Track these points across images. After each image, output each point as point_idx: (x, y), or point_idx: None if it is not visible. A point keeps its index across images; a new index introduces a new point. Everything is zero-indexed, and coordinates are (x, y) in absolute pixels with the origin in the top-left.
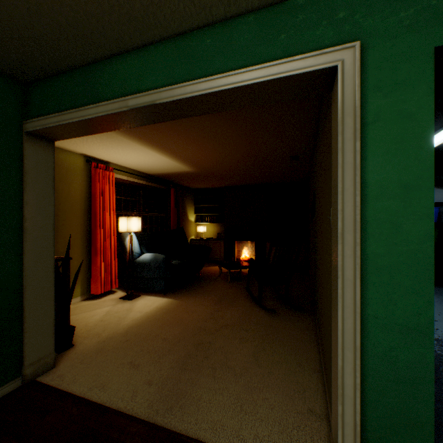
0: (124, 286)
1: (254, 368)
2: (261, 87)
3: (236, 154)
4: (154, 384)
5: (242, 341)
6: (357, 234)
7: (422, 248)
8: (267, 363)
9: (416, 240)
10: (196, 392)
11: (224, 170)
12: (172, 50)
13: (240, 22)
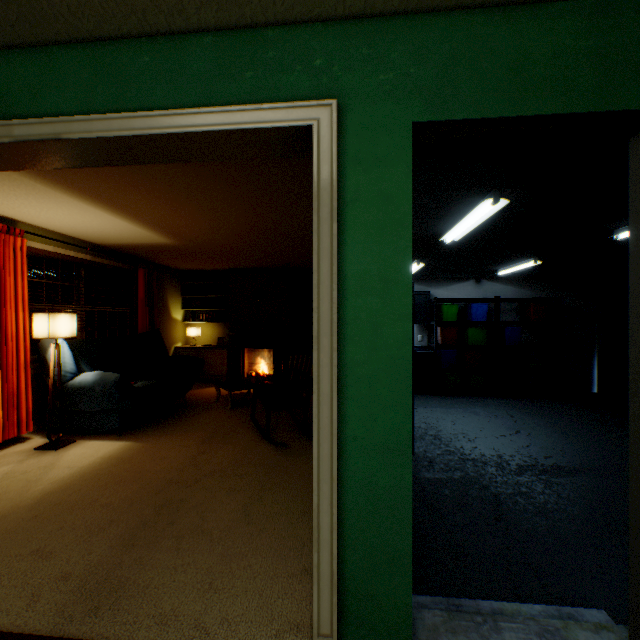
0: (47, 429)
1: (241, 527)
2: (223, 137)
3: (235, 223)
4: (73, 577)
5: (232, 492)
6: (335, 338)
7: (402, 353)
8: (261, 518)
9: (396, 344)
10: (144, 577)
11: (223, 245)
12: (91, 60)
13: (193, 42)
